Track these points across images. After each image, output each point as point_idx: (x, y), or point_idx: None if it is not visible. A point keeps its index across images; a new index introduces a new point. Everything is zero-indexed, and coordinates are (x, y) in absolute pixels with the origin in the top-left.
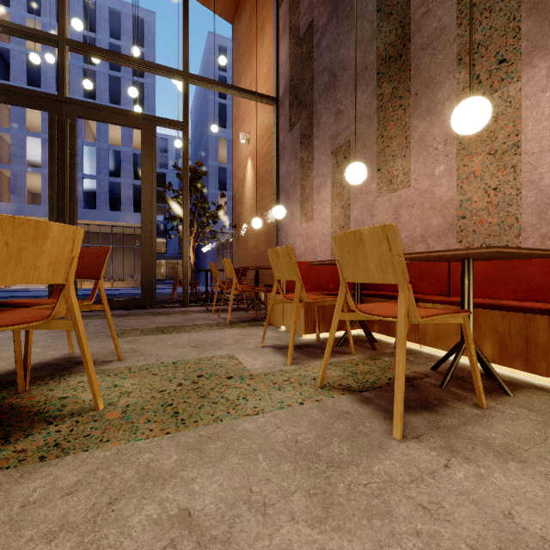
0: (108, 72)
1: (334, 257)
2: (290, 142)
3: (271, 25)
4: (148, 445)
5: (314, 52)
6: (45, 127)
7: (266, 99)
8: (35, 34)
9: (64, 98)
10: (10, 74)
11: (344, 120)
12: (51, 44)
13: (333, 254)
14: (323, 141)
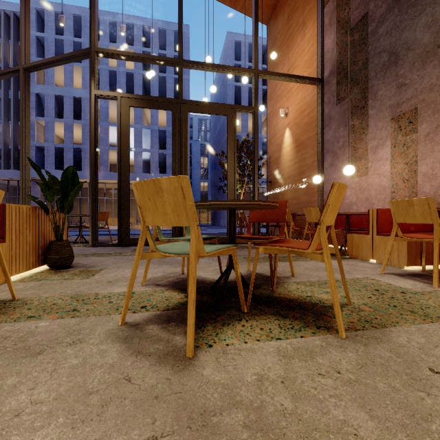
0: (158, 74)
1: None
2: (337, 113)
3: (314, 21)
4: (432, 327)
5: (369, 38)
6: None
7: (314, 81)
8: (165, 60)
9: (181, 100)
10: (99, 85)
11: (408, 92)
12: (173, 65)
13: None
14: (381, 110)
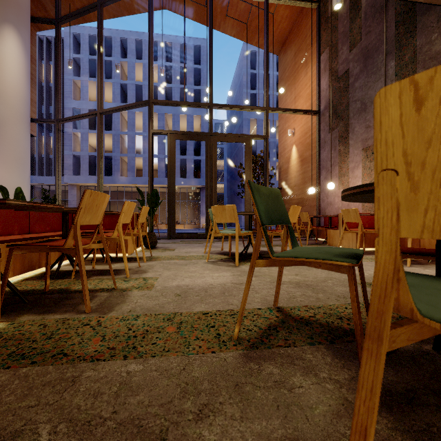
0: (179, 86)
1: (365, 210)
2: (329, 139)
3: (313, 64)
4: None
5: (350, 88)
6: (145, 128)
7: (312, 112)
8: (200, 105)
9: (212, 133)
10: (127, 99)
11: (372, 132)
12: (205, 107)
13: (364, 208)
14: (356, 142)
